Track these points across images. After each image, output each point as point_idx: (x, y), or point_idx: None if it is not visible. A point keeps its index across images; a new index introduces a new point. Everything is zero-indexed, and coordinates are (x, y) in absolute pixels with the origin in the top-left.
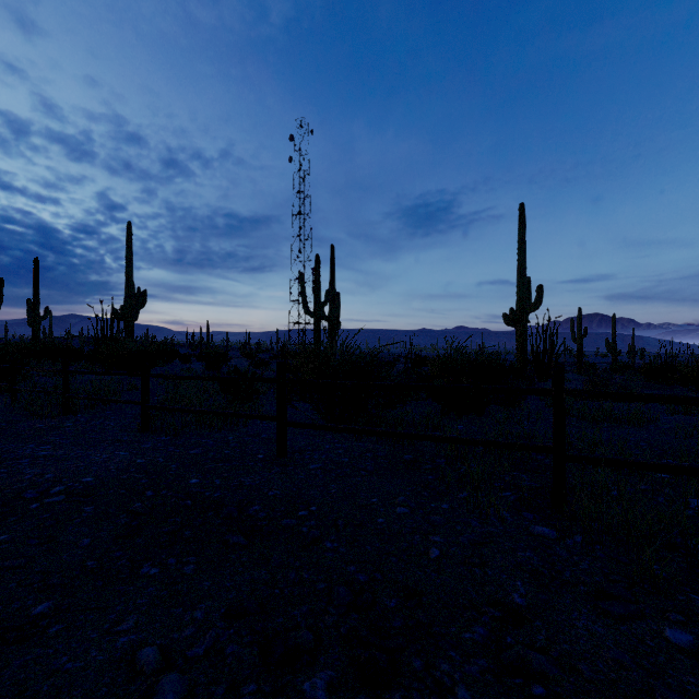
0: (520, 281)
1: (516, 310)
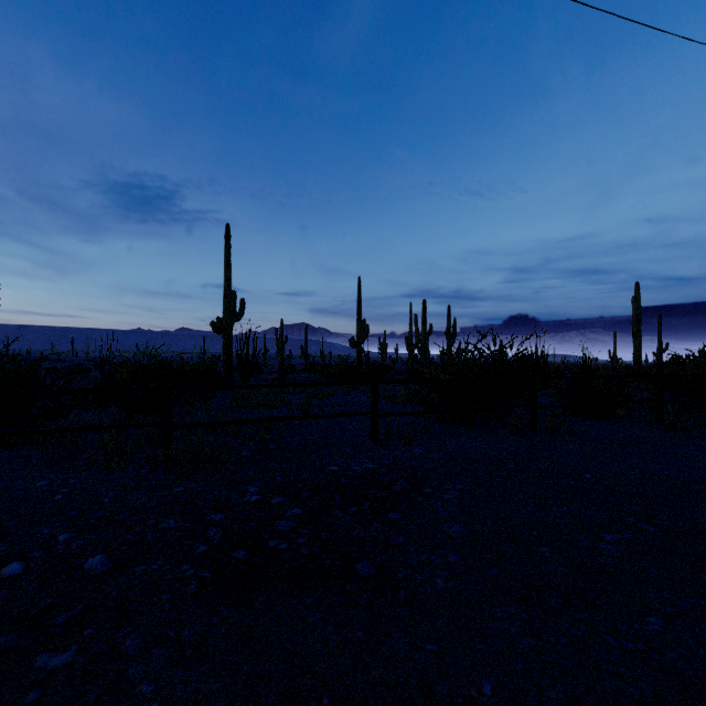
0: (226, 293)
1: (223, 319)
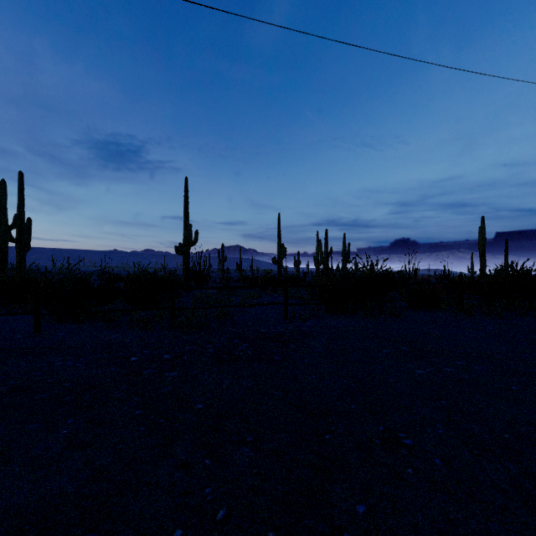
0: (185, 226)
1: (183, 244)
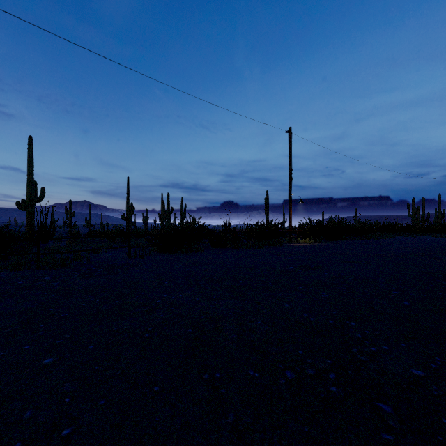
0: (29, 183)
1: (26, 200)
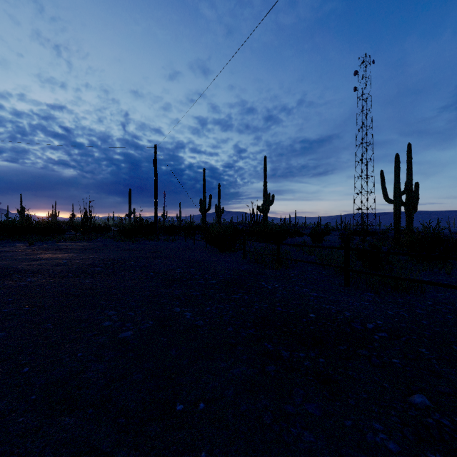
0: None
1: None
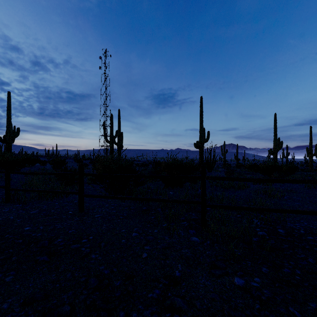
0: (200, 129)
1: (199, 142)
